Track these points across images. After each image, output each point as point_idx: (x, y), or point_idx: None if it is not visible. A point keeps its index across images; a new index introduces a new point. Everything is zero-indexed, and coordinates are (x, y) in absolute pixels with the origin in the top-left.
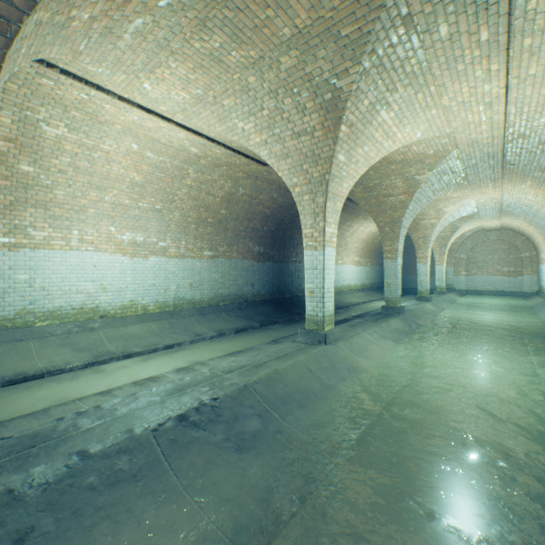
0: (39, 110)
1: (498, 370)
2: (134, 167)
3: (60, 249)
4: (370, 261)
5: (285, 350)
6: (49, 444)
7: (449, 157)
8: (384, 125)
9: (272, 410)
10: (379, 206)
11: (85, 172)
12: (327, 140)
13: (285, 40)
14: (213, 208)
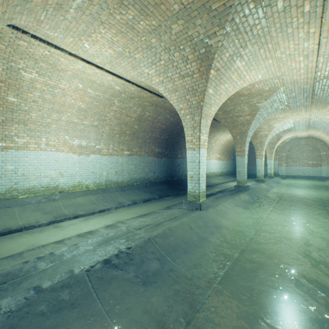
0: (19, 62)
1: (311, 227)
2: (80, 98)
3: (34, 150)
4: (226, 158)
5: (175, 214)
6: (16, 281)
7: (278, 92)
8: (238, 70)
9: (166, 255)
10: (233, 123)
11: (49, 102)
12: (201, 79)
13: (175, 13)
14: (129, 124)
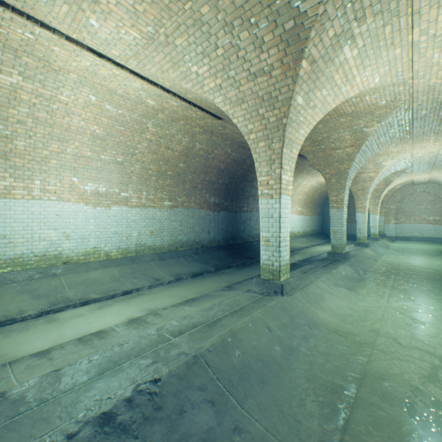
0: None
1: None
2: (94, 119)
3: (21, 199)
4: (310, 211)
5: (241, 302)
6: None
7: (399, 108)
8: (345, 65)
9: (227, 391)
10: (326, 159)
11: (45, 123)
12: (286, 79)
13: None
14: (172, 161)
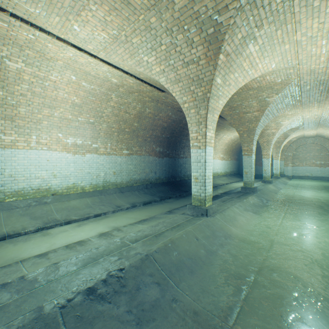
0: (2, 49)
1: None
2: (73, 92)
3: (23, 149)
4: (230, 157)
5: (178, 221)
6: None
7: (291, 84)
8: (250, 56)
9: (168, 277)
10: (240, 120)
11: (39, 95)
12: (209, 66)
13: None
14: (129, 122)
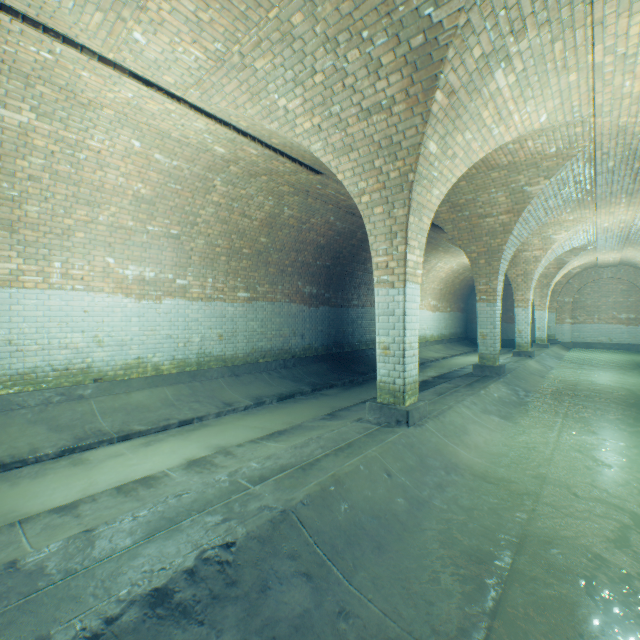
0: None
1: None
2: (137, 174)
3: (34, 288)
4: (449, 306)
5: (348, 436)
6: None
7: (576, 158)
8: (497, 97)
9: (329, 560)
10: (471, 231)
11: (68, 180)
12: (413, 117)
13: None
14: (249, 234)
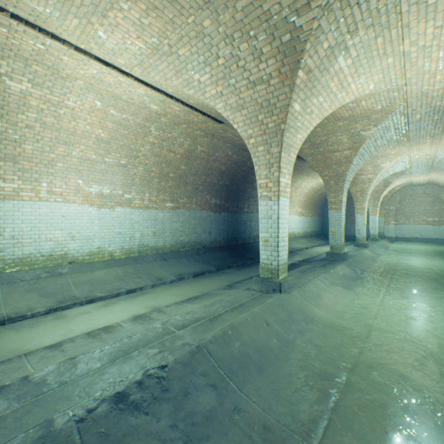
0: (0, 63)
1: None
2: (98, 124)
3: (29, 200)
4: (310, 212)
5: (241, 299)
6: None
7: (395, 113)
8: (340, 74)
9: (228, 377)
10: (325, 161)
11: (52, 128)
12: (283, 87)
13: None
14: (174, 164)
